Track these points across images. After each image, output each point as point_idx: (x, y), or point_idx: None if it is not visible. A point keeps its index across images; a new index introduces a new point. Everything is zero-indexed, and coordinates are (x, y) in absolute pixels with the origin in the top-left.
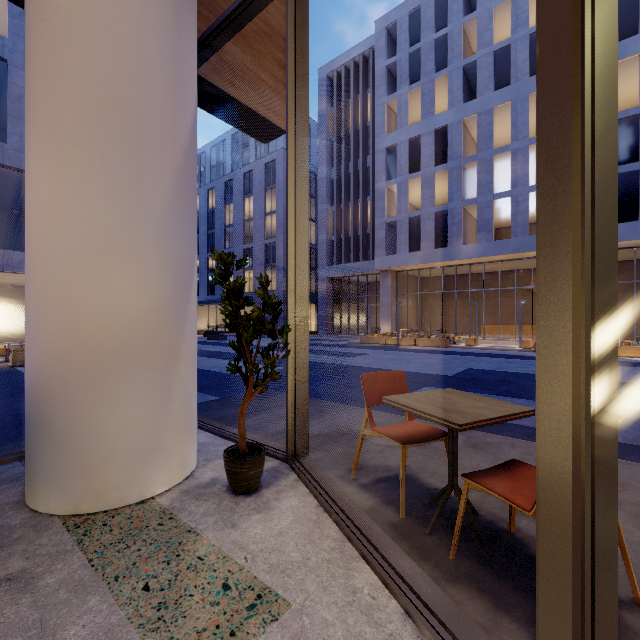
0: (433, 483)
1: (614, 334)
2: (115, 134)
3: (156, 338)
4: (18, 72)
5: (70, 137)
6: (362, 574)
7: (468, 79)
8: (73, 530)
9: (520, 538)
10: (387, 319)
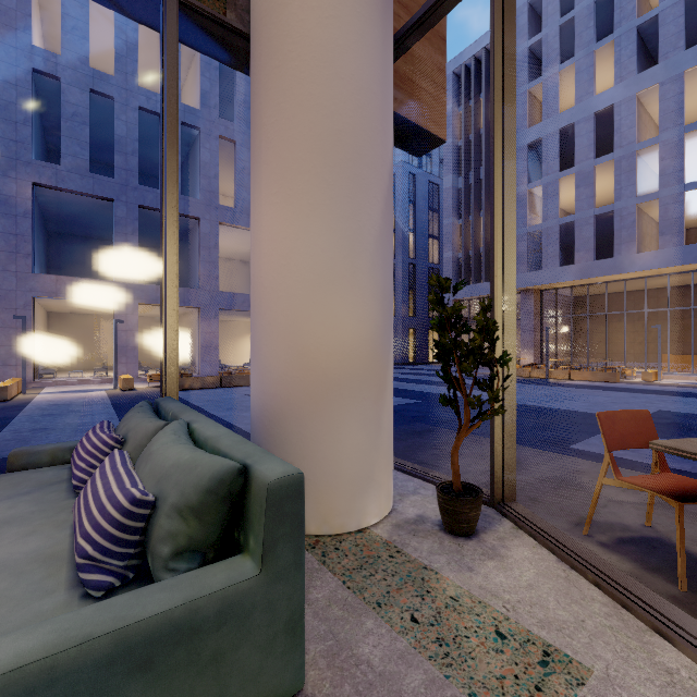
0: None
1: None
2: (338, 166)
3: (370, 367)
4: None
5: (300, 174)
6: (666, 652)
7: (644, 42)
8: (311, 550)
9: None
10: (529, 347)
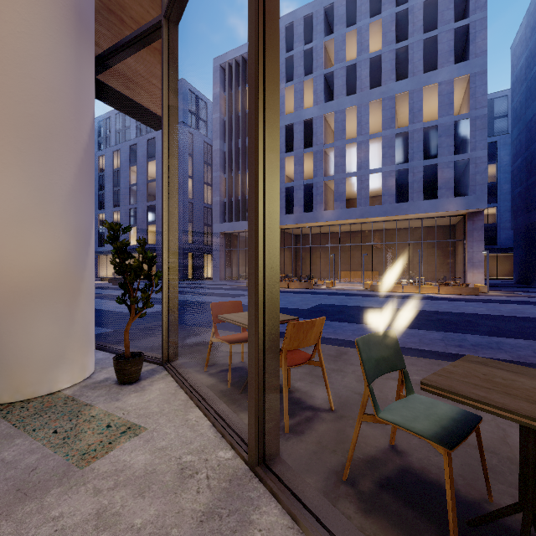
0: None
1: (277, 274)
2: (30, 139)
3: (62, 280)
4: None
5: None
6: (194, 413)
7: (328, 84)
8: None
9: (291, 390)
10: None
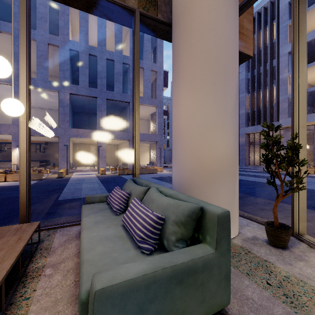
0: None
1: None
2: (216, 75)
3: (230, 166)
4: (117, 64)
5: (199, 80)
6: None
7: None
8: None
9: None
10: None
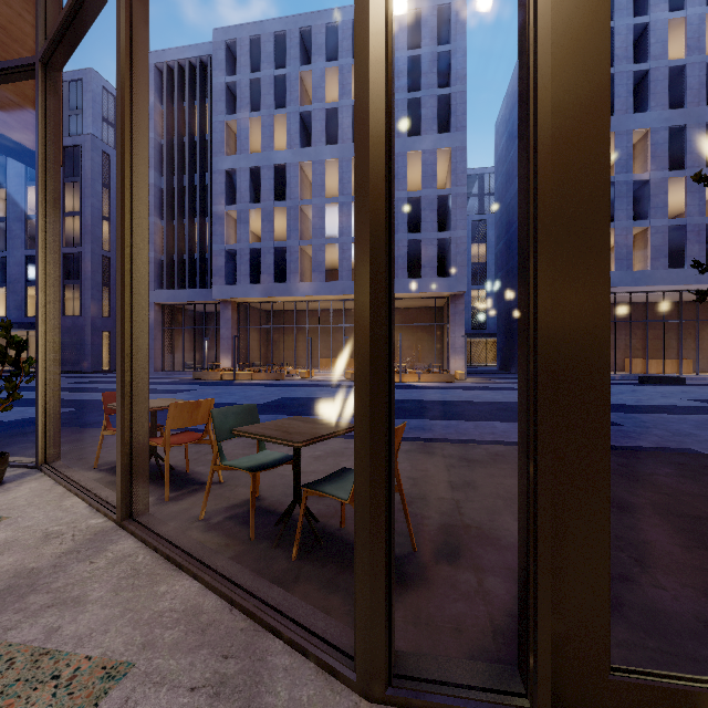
0: (159, 462)
1: (146, 359)
2: None
3: None
4: None
5: None
6: (71, 500)
7: (306, 125)
8: None
9: (190, 473)
10: (227, 353)
